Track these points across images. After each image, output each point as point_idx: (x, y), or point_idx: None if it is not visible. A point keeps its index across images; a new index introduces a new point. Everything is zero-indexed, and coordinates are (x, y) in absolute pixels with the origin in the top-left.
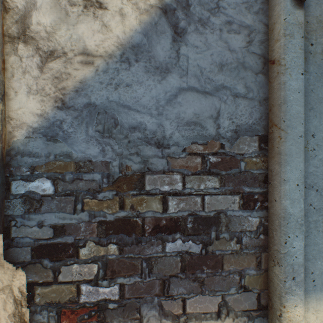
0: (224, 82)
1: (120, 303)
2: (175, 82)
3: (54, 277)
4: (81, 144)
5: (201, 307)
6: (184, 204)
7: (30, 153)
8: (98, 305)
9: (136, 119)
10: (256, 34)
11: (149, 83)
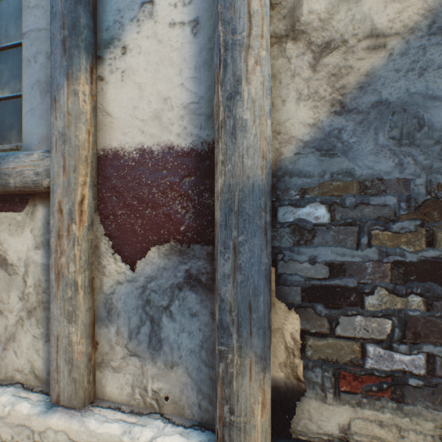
0: None
1: (427, 381)
2: None
3: (330, 329)
4: (366, 157)
5: None
6: None
7: (299, 172)
8: (392, 376)
9: None
10: None
11: None
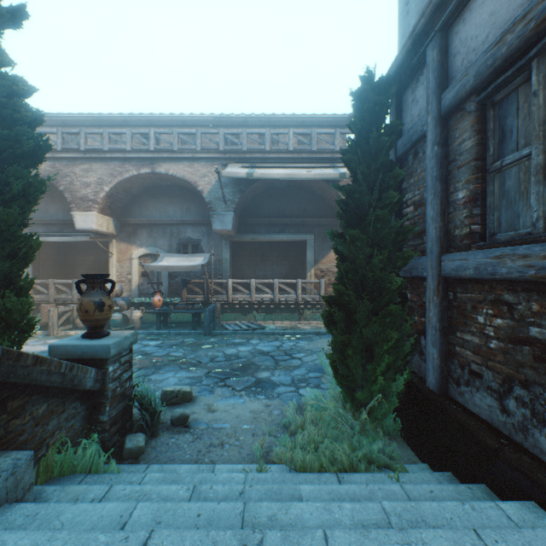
0: None
1: None
2: None
3: None
4: None
5: None
6: None
7: None
8: None
9: None
10: None
11: None
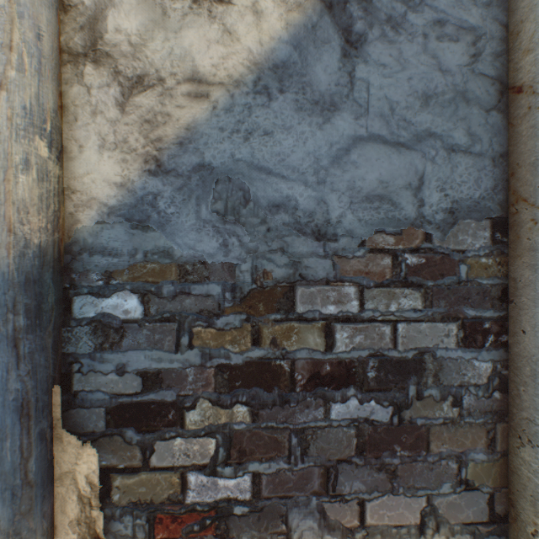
0: (431, 126)
1: (254, 506)
2: (346, 127)
3: (144, 460)
4: (188, 234)
5: (390, 515)
6: (362, 338)
7: (104, 249)
8: (217, 508)
9: (279, 192)
10: (487, 42)
11: (302, 128)
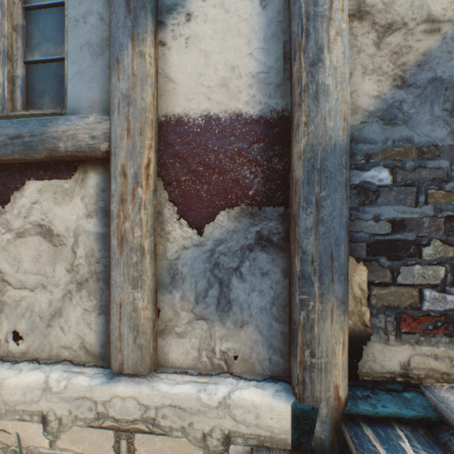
0: None
1: None
2: None
3: (392, 278)
4: (424, 127)
5: None
6: None
7: (364, 139)
8: (445, 315)
9: None
10: None
11: None
